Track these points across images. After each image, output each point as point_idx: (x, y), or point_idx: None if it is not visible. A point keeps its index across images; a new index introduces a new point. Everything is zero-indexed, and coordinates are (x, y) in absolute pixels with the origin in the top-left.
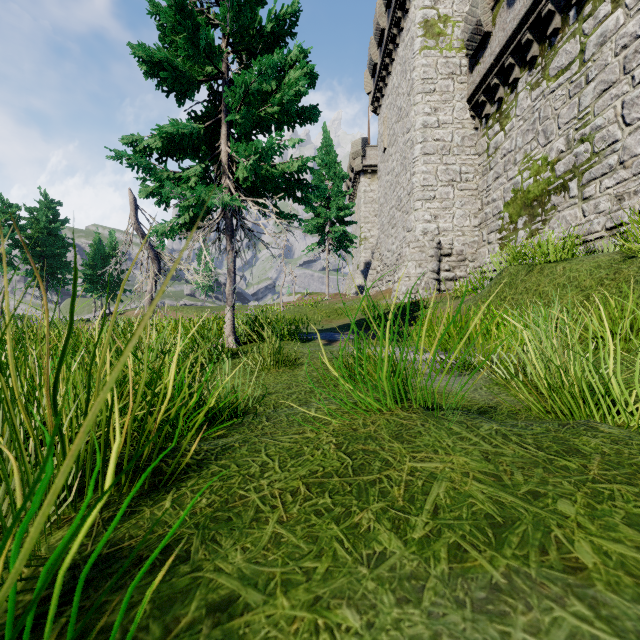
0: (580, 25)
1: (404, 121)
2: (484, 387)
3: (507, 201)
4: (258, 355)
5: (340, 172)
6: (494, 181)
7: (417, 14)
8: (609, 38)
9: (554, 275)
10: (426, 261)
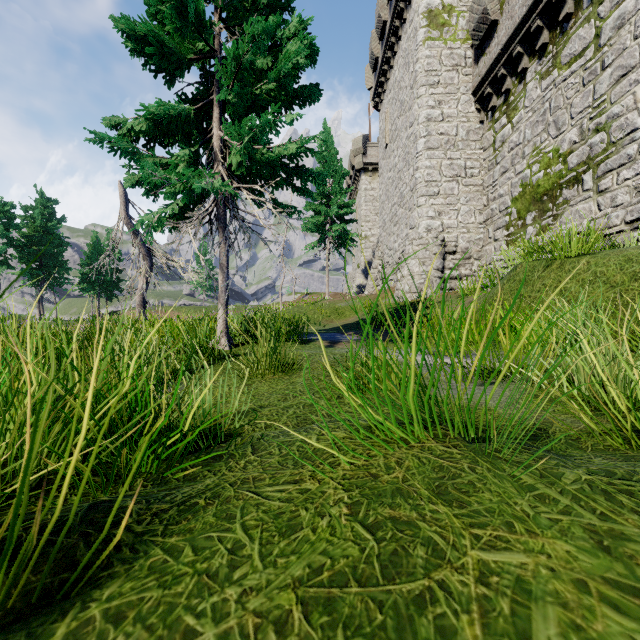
0: (595, 8)
1: (407, 115)
2: (521, 400)
3: (515, 196)
4: (252, 358)
5: (341, 169)
6: (501, 176)
7: (420, 4)
8: (628, 20)
9: (577, 270)
10: (430, 259)
